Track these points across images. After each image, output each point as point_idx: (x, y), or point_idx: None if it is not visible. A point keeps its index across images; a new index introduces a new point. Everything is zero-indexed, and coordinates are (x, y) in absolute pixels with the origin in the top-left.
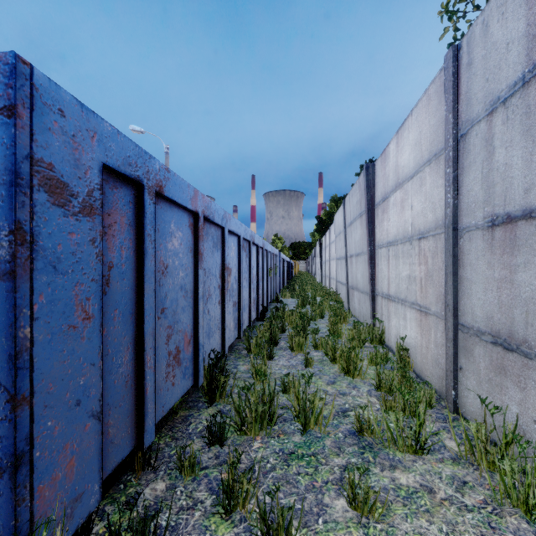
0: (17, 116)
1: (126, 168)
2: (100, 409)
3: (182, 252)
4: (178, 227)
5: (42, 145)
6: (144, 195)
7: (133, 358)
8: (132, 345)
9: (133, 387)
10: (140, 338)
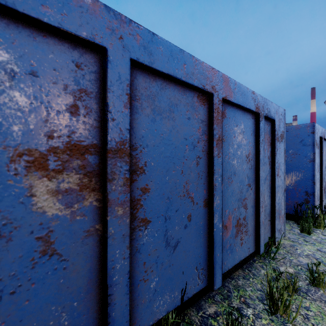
0: (314, 133)
1: (320, 135)
2: (318, 192)
3: (325, 155)
4: (324, 147)
5: (315, 137)
6: (322, 140)
7: (319, 184)
8: (319, 181)
9: (319, 192)
10: (320, 179)
